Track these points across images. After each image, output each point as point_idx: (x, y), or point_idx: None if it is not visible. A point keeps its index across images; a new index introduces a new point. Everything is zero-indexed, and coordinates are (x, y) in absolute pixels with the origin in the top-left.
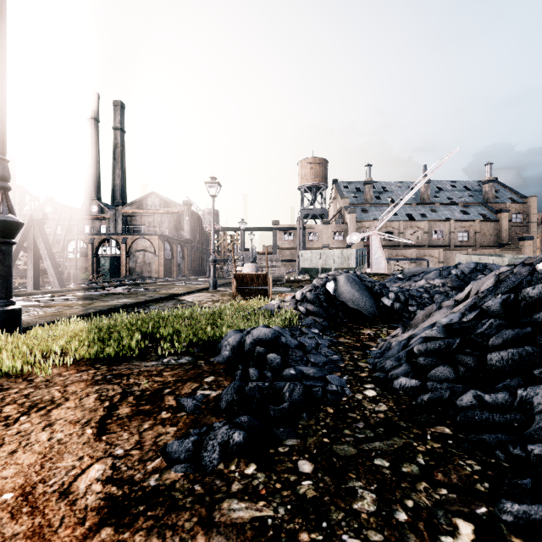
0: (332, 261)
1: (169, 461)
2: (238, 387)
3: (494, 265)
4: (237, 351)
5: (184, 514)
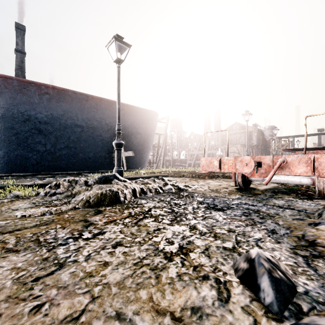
0: None
1: None
2: None
3: None
4: None
5: None
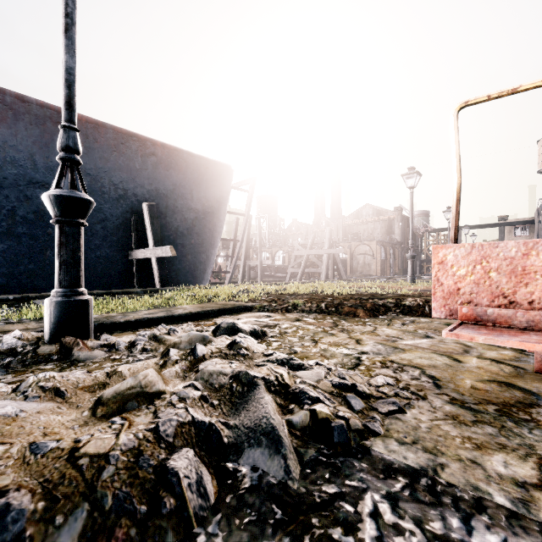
0: None
1: None
2: None
3: None
4: None
5: None
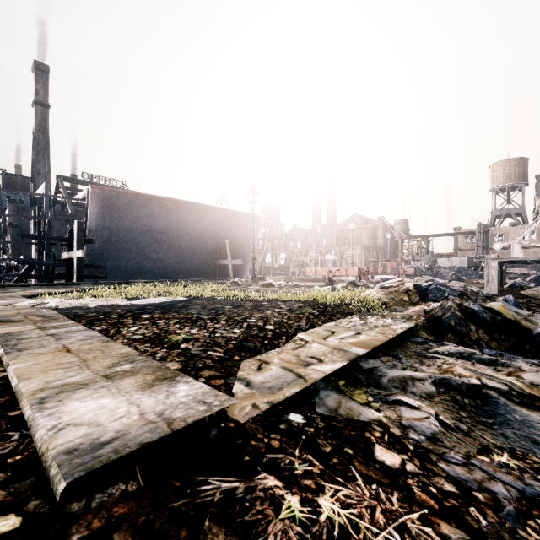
0: (454, 263)
1: None
2: None
3: (453, 267)
4: None
5: None
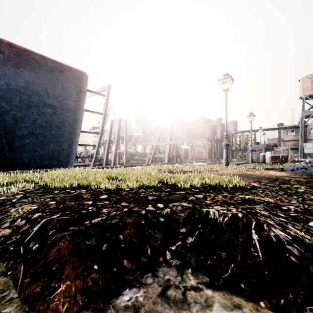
0: None
1: (292, 173)
2: (298, 169)
3: None
4: (292, 169)
5: (297, 174)
